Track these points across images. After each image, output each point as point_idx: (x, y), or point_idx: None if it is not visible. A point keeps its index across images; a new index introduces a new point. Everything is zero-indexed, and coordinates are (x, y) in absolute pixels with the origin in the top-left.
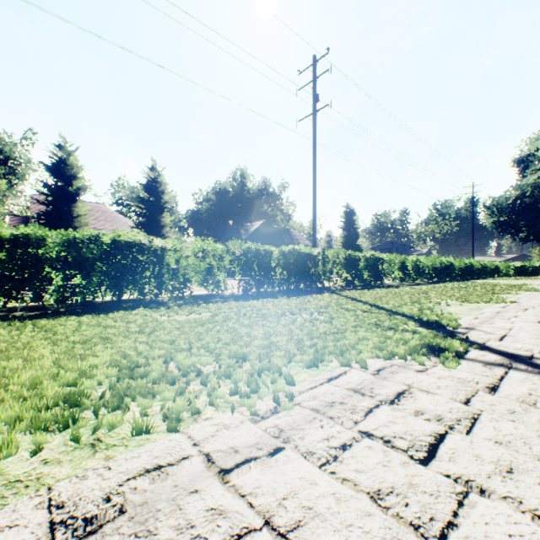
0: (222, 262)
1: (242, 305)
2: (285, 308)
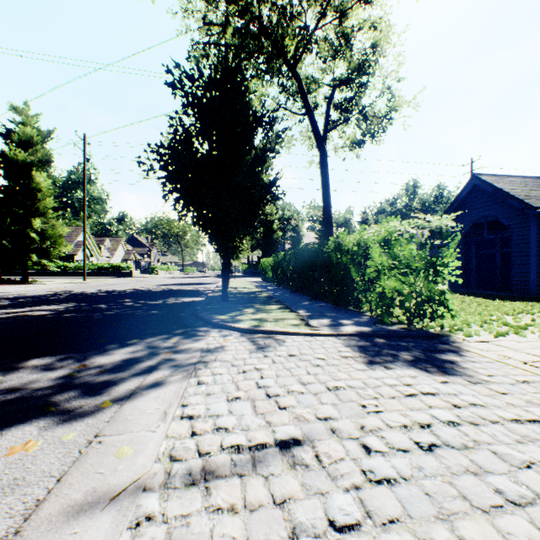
0: None
1: None
2: None
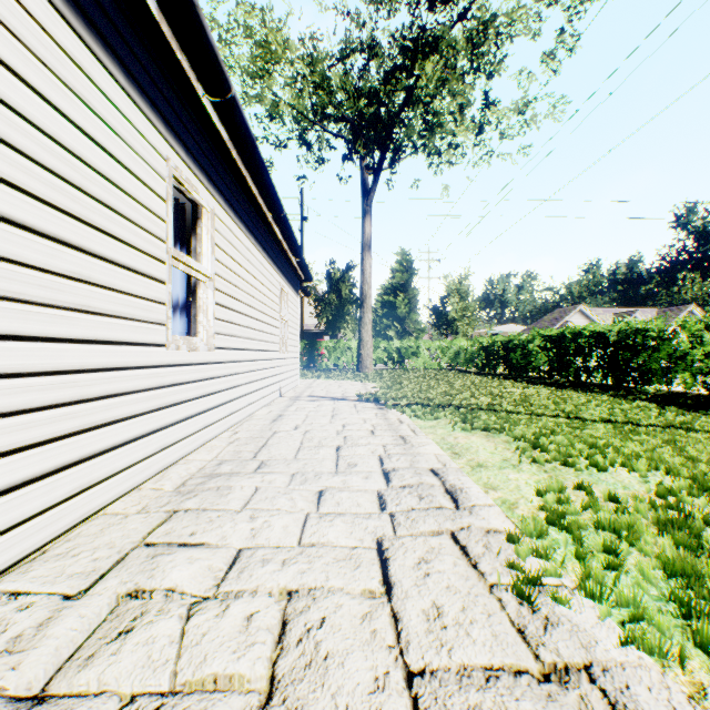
0: (702, 345)
1: (560, 394)
2: (524, 397)
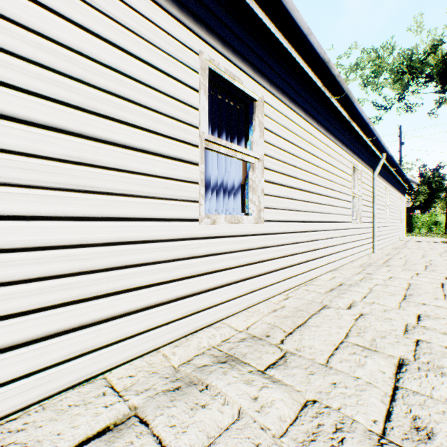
0: None
1: None
2: None
